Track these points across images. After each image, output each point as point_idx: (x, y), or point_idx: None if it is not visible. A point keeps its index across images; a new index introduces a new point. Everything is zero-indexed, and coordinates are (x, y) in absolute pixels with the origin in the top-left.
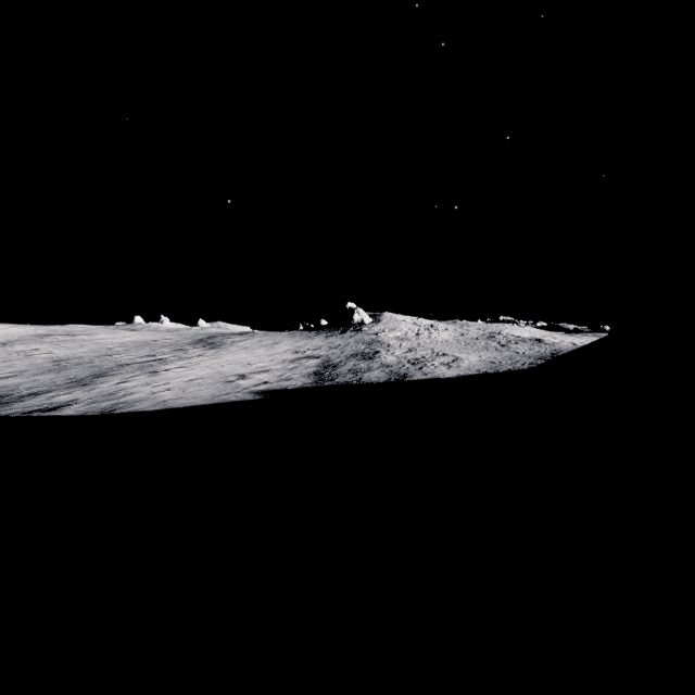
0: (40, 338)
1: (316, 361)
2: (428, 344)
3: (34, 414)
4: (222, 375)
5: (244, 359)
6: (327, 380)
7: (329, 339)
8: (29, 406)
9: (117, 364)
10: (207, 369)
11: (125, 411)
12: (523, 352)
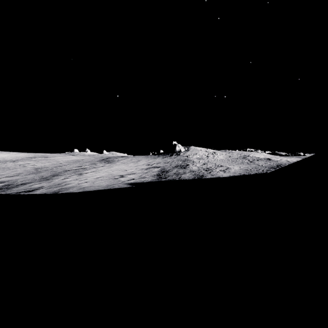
0: (31, 158)
1: (158, 169)
2: (213, 161)
3: (21, 193)
4: (112, 175)
5: (123, 168)
6: (163, 178)
7: (164, 159)
8: (20, 189)
9: (64, 170)
10: (105, 173)
11: (64, 192)
12: (262, 165)
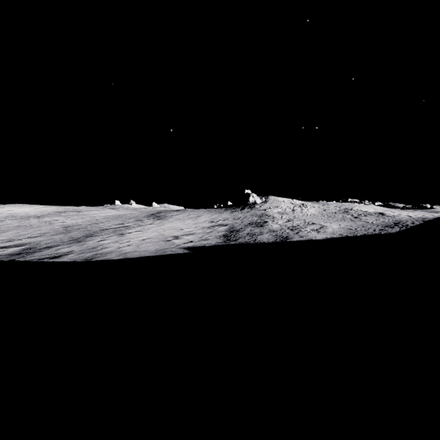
0: (59, 213)
1: (225, 227)
2: (301, 217)
3: (45, 260)
4: (163, 236)
5: (178, 226)
6: (232, 240)
7: (233, 213)
8: (44, 255)
9: (100, 229)
10: (154, 232)
11: (99, 259)
12: (372, 222)
